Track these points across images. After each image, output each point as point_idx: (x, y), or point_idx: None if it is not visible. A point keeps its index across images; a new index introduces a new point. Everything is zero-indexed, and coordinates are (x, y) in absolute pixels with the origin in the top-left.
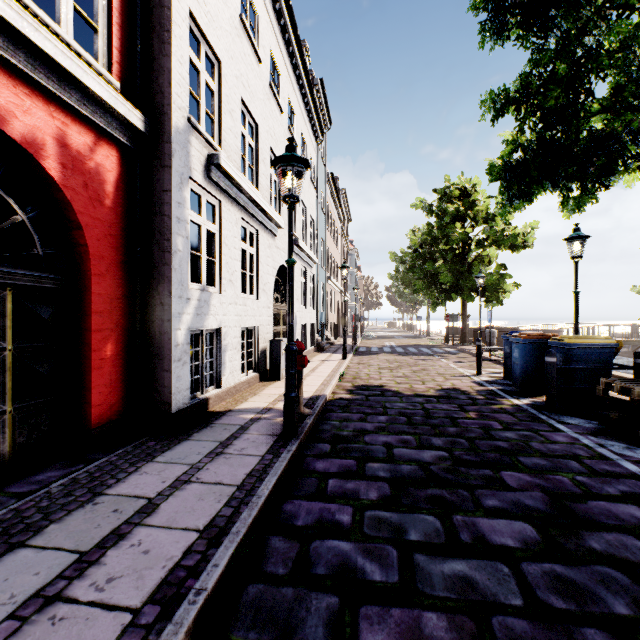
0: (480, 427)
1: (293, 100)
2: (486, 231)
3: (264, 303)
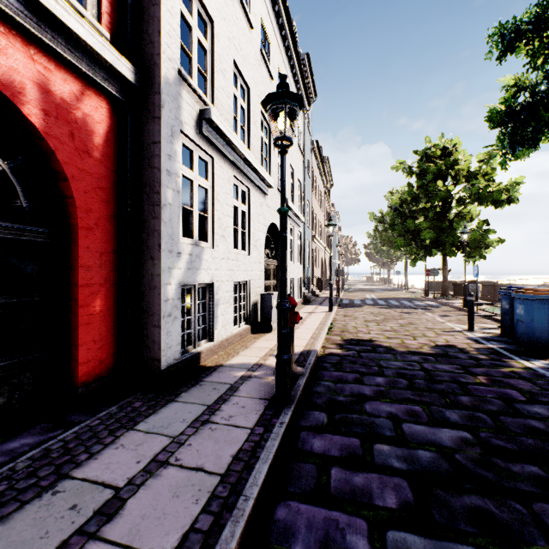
0: (498, 397)
1: (282, 70)
2: (467, 189)
3: (255, 258)
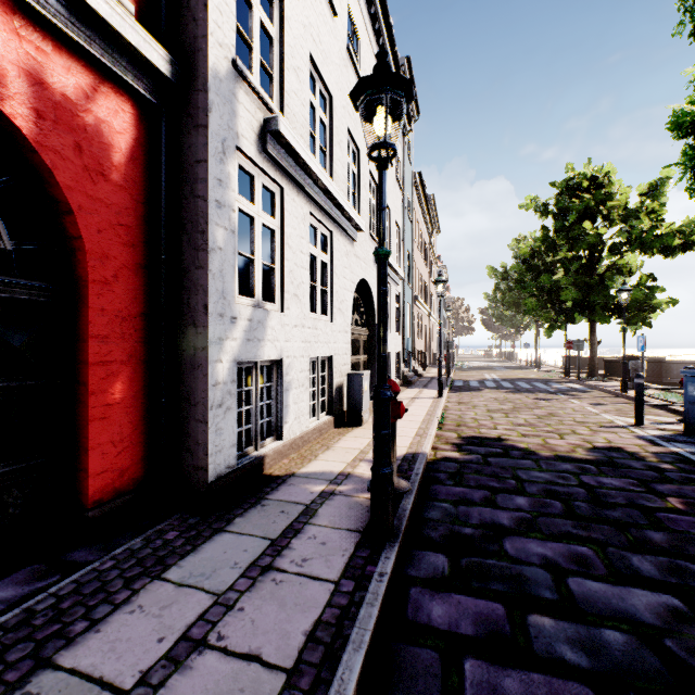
0: None
1: None
2: (623, 232)
3: (340, 326)
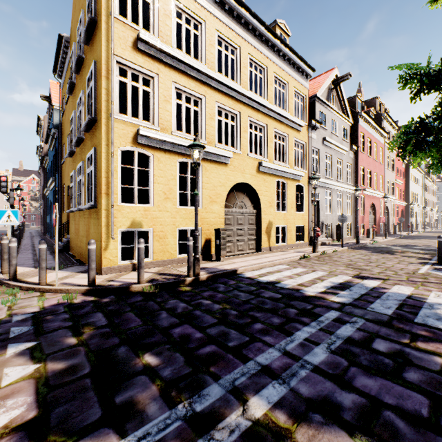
0: None
1: (417, 176)
2: None
3: (413, 218)
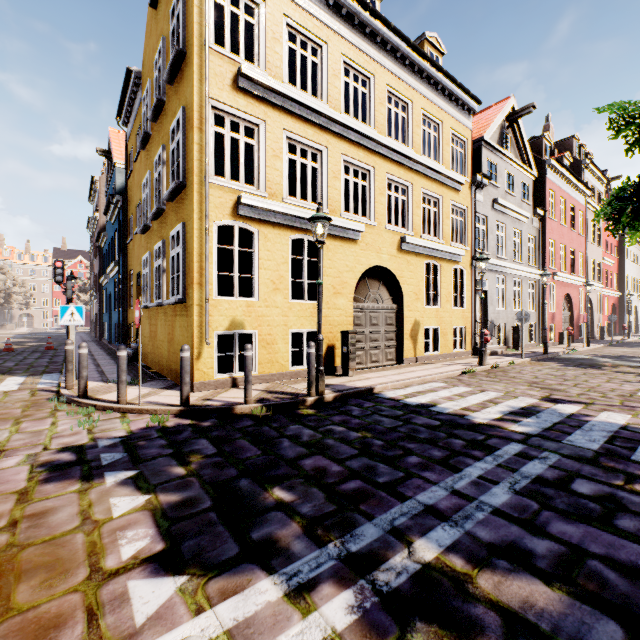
0: None
1: (637, 253)
2: None
3: (632, 316)
